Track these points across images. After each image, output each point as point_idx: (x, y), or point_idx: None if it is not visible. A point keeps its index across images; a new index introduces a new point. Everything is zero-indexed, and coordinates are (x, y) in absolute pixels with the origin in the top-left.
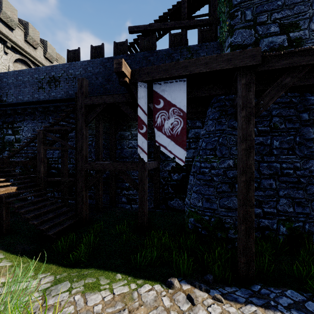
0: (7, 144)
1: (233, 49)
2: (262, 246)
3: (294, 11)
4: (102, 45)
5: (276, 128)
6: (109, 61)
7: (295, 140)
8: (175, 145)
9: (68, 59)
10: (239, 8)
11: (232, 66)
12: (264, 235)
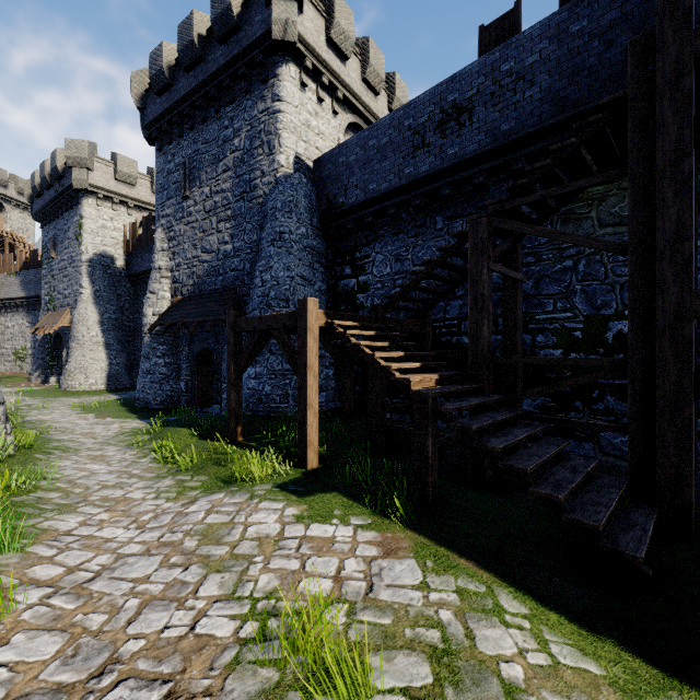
0: (341, 299)
1: None
2: None
3: None
4: None
5: None
6: None
7: None
8: None
9: (483, 51)
10: None
11: None
12: None
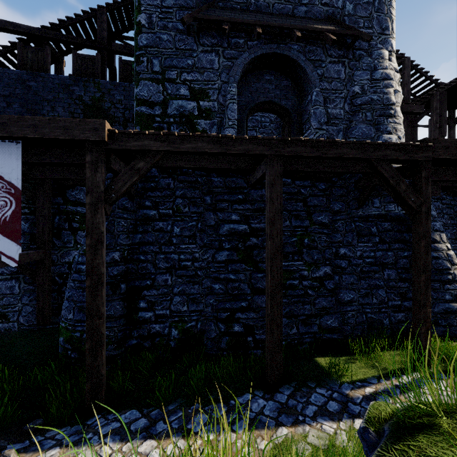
0: None
1: (139, 104)
2: (145, 358)
3: (204, 76)
4: None
5: (179, 211)
6: None
7: (197, 227)
8: (2, 238)
9: None
10: (145, 52)
11: (70, 138)
12: (154, 344)
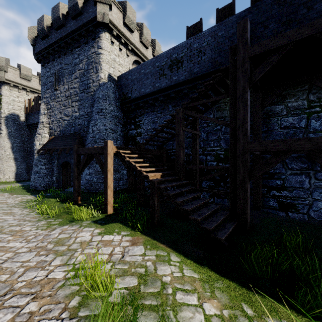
0: (130, 139)
1: None
2: None
3: None
4: (232, 2)
5: None
6: (251, 11)
7: None
8: None
9: (188, 37)
10: None
11: None
12: None
